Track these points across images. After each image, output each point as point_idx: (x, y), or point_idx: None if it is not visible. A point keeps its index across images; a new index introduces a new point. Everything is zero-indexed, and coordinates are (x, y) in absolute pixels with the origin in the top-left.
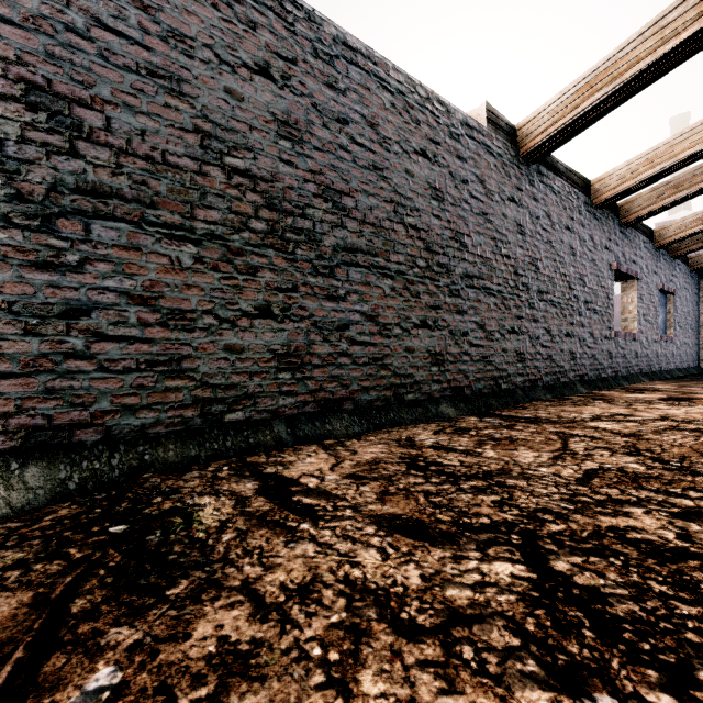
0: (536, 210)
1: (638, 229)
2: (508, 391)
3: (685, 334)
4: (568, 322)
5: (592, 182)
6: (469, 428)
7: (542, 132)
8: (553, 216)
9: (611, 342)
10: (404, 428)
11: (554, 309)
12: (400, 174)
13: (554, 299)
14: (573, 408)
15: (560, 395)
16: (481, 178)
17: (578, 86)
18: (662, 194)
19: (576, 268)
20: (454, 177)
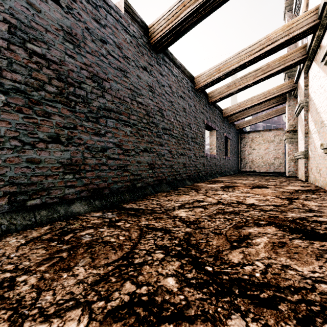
0: (162, 81)
1: (216, 107)
2: (141, 188)
3: (234, 156)
4: (182, 147)
5: (195, 77)
6: (73, 230)
7: (161, 30)
8: (173, 88)
9: (204, 158)
10: (1, 239)
11: (173, 139)
12: (18, 1)
13: (173, 134)
14: (176, 197)
15: (176, 188)
16: (119, 45)
17: (178, 4)
18: (224, 90)
19: (186, 119)
20: (91, 33)
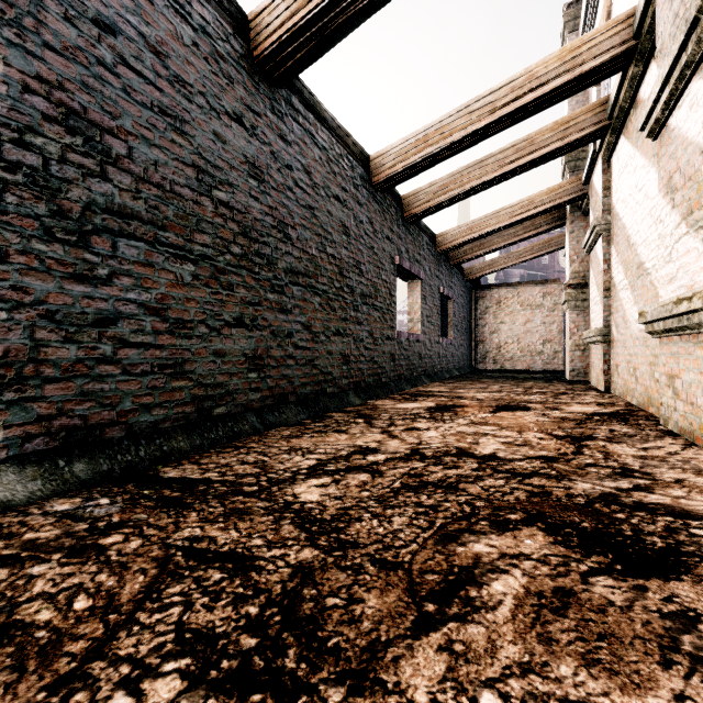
0: (286, 155)
1: (422, 229)
2: (225, 418)
3: (462, 337)
4: (339, 317)
5: (372, 158)
6: None
7: (278, 26)
8: (315, 175)
9: (394, 343)
10: None
11: (316, 298)
12: None
13: (316, 285)
14: (314, 439)
15: (322, 413)
16: (156, 45)
17: None
18: (438, 191)
19: (350, 252)
20: None
